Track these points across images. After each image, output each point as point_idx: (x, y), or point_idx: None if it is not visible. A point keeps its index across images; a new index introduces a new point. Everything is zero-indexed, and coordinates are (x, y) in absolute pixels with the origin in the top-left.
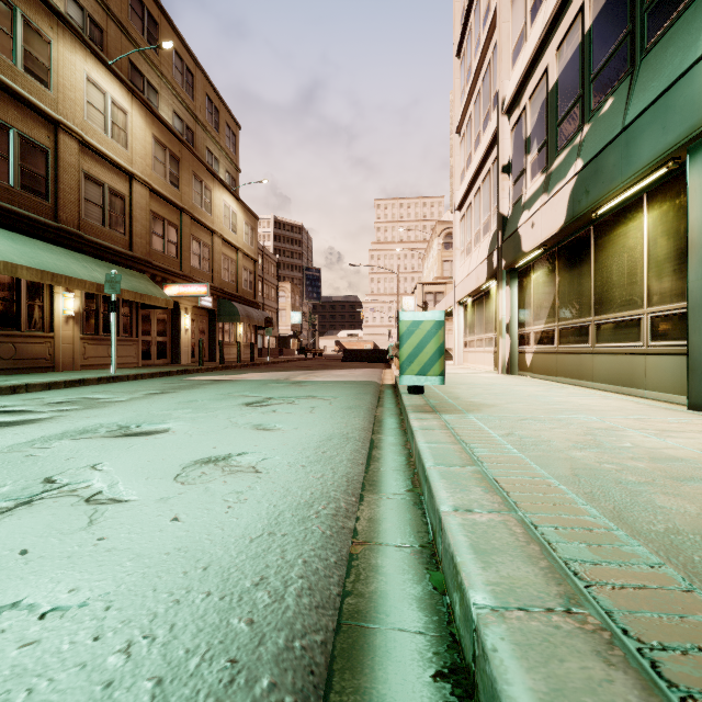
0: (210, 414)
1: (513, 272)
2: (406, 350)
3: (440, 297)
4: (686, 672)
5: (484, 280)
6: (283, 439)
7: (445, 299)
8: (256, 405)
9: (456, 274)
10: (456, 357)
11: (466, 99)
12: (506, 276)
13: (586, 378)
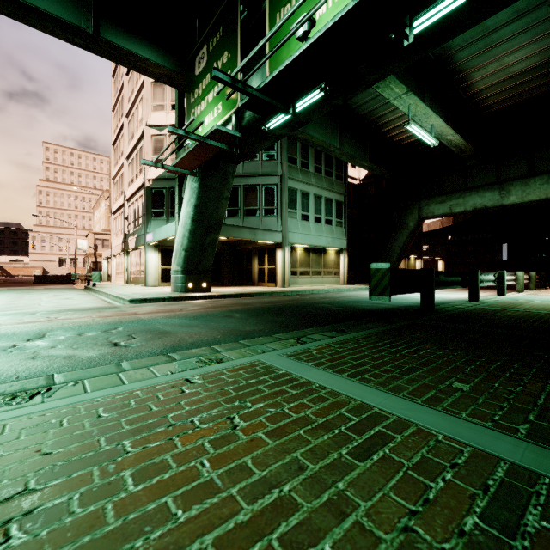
0: (42, 292)
1: (129, 252)
2: (93, 277)
3: (107, 243)
4: (108, 290)
5: (121, 251)
6: (71, 292)
7: (108, 252)
8: (49, 291)
9: (112, 242)
10: (112, 279)
11: (116, 173)
12: (127, 253)
13: (139, 283)
